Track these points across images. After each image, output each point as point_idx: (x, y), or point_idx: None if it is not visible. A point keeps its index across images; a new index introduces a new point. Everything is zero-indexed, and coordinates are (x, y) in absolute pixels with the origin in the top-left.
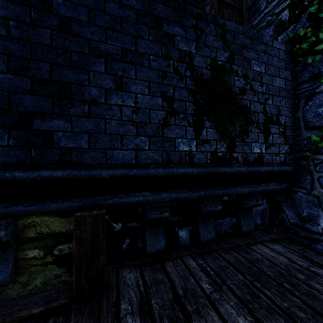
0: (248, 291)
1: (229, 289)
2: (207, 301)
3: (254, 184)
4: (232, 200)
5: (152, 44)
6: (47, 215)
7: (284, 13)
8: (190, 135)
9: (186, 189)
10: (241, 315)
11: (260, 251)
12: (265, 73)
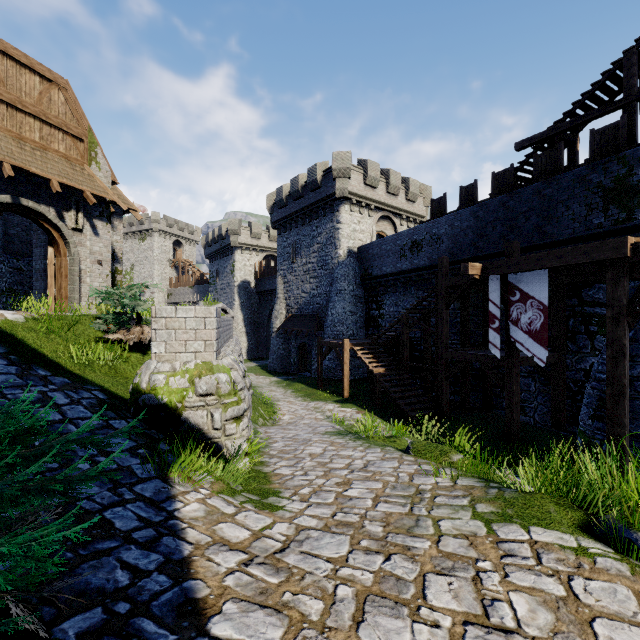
0: None
1: None
2: None
3: None
4: None
5: (580, 188)
6: None
7: None
8: (600, 216)
9: (602, 239)
10: None
11: None
12: None
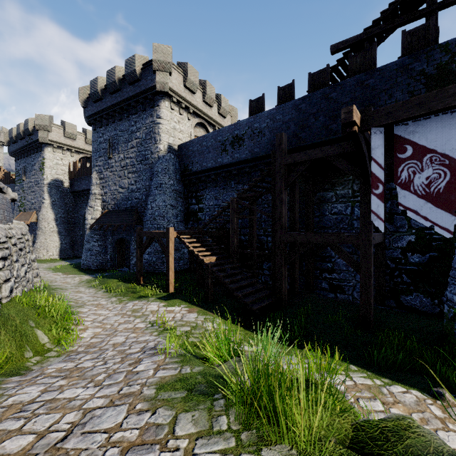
0: None
1: None
2: None
3: None
4: None
5: (403, 77)
6: None
7: None
8: None
9: None
10: None
11: None
12: None
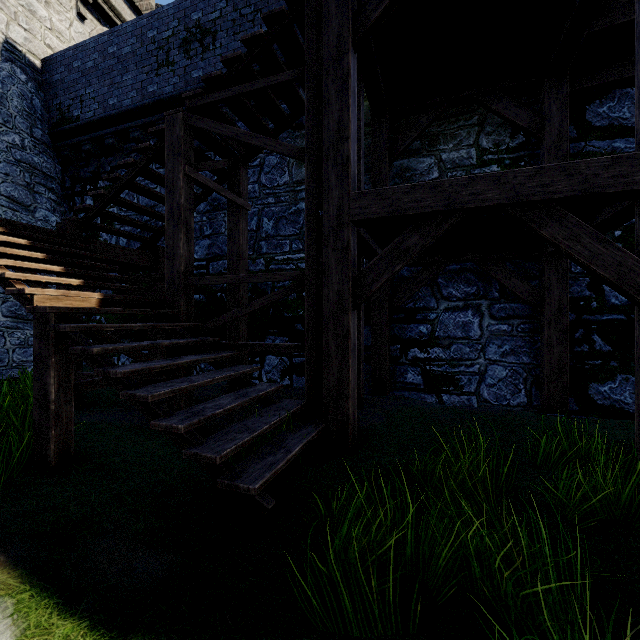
0: None
1: None
2: None
3: None
4: None
5: None
6: None
7: None
8: None
9: None
10: None
11: None
12: None
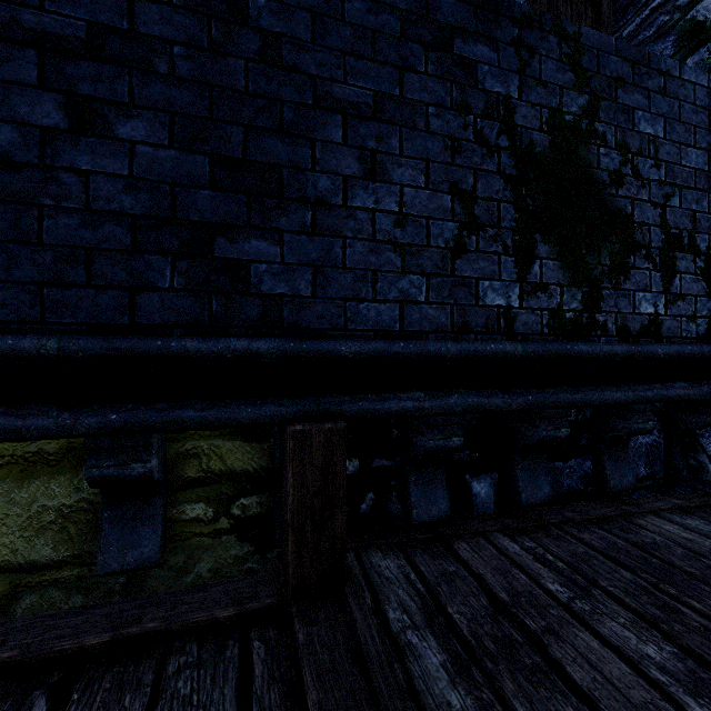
0: (650, 600)
1: (608, 596)
2: (565, 613)
3: (639, 385)
4: (584, 421)
5: (432, 82)
6: (219, 435)
7: (703, 6)
8: (508, 273)
9: (496, 388)
10: (648, 641)
11: (656, 528)
12: (664, 138)
